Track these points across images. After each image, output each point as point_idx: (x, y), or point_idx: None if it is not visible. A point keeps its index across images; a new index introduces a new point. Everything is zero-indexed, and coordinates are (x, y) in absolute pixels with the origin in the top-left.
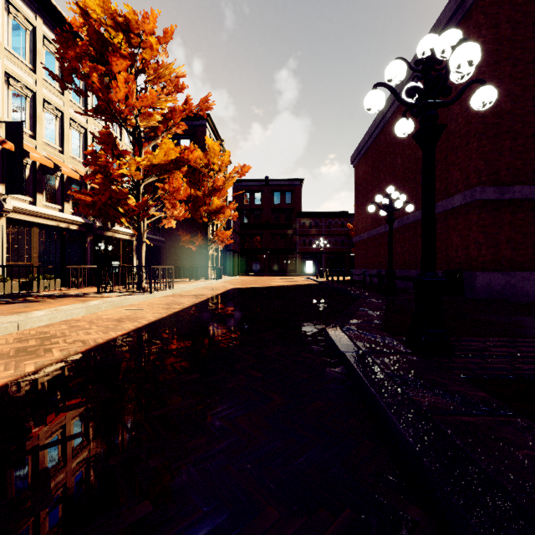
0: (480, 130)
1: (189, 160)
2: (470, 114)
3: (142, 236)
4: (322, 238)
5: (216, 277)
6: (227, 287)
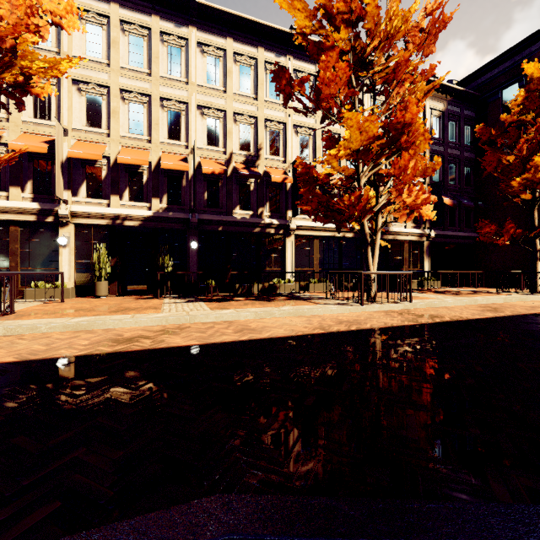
0: None
1: (404, 124)
2: None
3: (366, 237)
4: None
5: None
6: (539, 308)
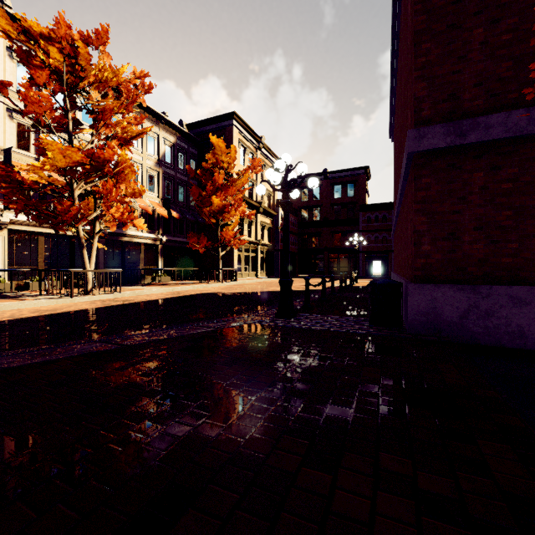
0: (418, 26)
1: (103, 159)
2: (412, 5)
3: (82, 240)
4: (356, 234)
5: (221, 279)
6: (204, 291)
